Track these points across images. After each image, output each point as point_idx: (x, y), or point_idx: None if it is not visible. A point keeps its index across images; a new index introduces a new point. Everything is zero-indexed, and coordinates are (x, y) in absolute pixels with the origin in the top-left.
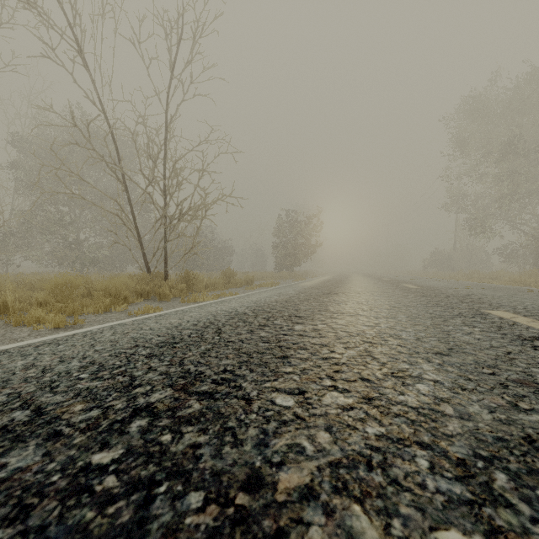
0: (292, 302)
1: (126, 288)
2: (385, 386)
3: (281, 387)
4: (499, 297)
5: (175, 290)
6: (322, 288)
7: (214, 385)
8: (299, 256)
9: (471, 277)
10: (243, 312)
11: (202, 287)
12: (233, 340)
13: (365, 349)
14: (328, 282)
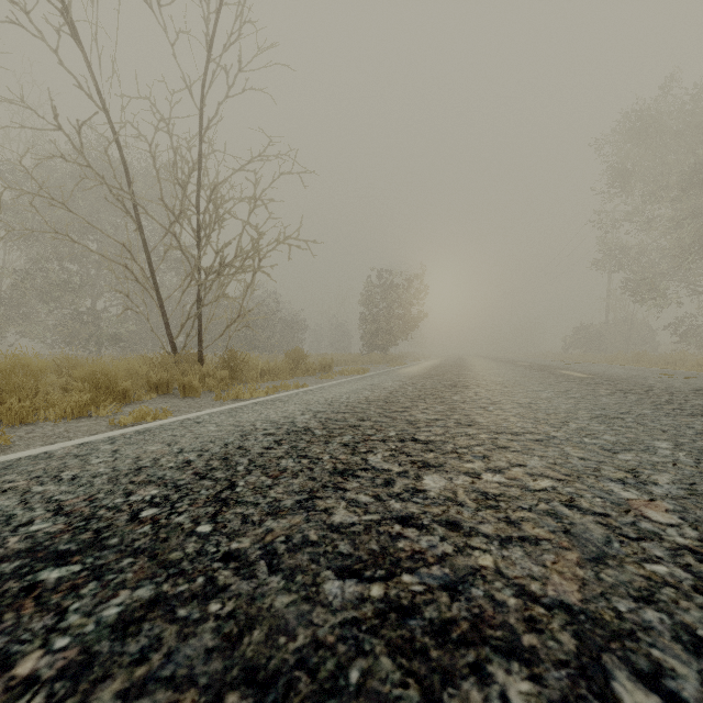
0: (397, 403)
1: (134, 377)
2: None
3: None
4: None
5: (211, 380)
6: (438, 377)
7: None
8: (395, 332)
9: (637, 361)
10: (305, 427)
11: (256, 375)
12: (244, 550)
13: None
14: (442, 368)
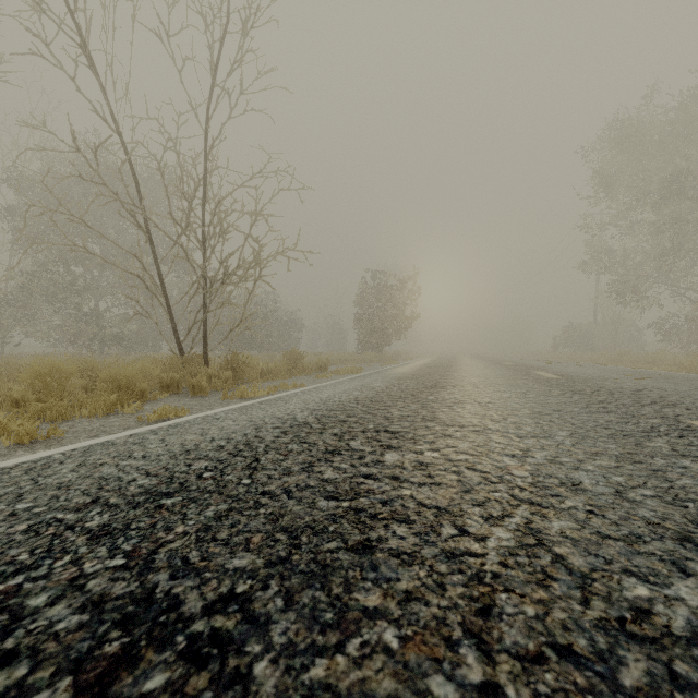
0: (380, 403)
1: (147, 377)
2: (630, 690)
3: (353, 690)
4: (689, 394)
5: (217, 381)
6: (423, 377)
7: (184, 666)
8: (389, 332)
9: (620, 360)
10: (304, 422)
11: (256, 375)
12: (273, 490)
13: (527, 522)
14: (430, 368)
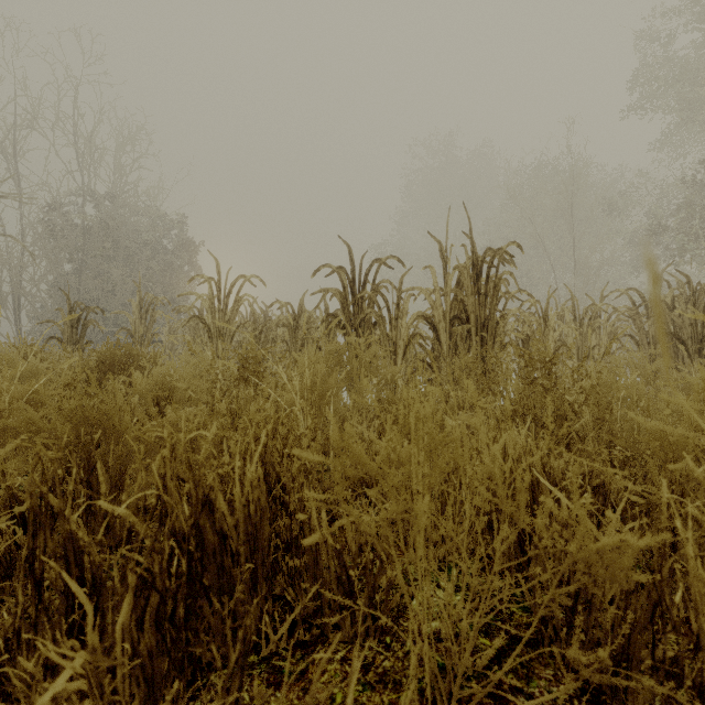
0: None
1: None
2: None
3: None
4: None
5: None
6: None
7: None
8: None
9: None
10: None
11: None
12: None
13: None
14: None
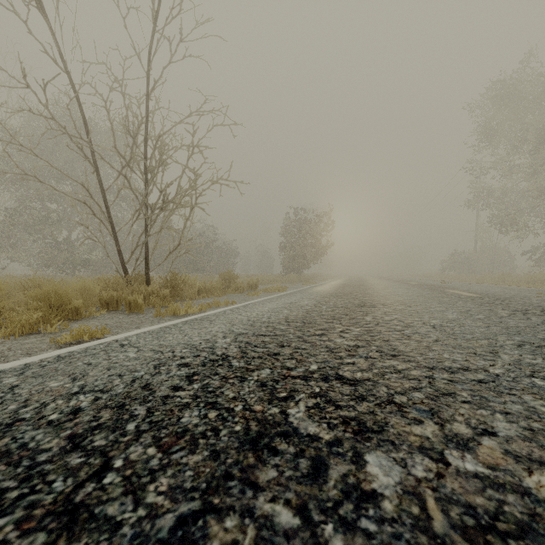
0: (314, 325)
1: (88, 295)
2: None
3: None
4: None
5: (155, 298)
6: (346, 295)
7: None
8: (308, 257)
9: (502, 280)
10: (223, 355)
11: (194, 293)
12: None
13: None
14: (347, 287)
